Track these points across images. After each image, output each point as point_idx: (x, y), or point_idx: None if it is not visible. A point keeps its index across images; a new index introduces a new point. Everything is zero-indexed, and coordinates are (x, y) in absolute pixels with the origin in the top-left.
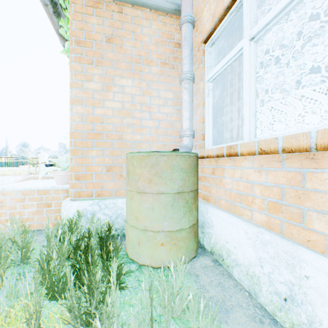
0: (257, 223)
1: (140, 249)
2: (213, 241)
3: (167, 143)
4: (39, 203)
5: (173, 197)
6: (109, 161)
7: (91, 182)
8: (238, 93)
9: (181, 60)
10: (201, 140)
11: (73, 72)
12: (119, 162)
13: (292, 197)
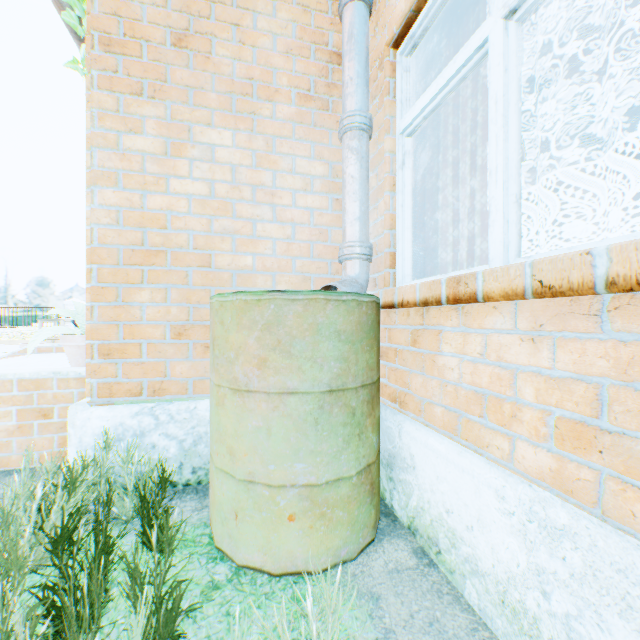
0: (526, 472)
1: (238, 529)
2: (415, 502)
3: (312, 275)
4: (24, 409)
5: (320, 401)
6: (181, 315)
7: (138, 363)
8: (471, 158)
9: (342, 86)
10: (388, 266)
11: (95, 110)
12: (203, 317)
13: (633, 413)
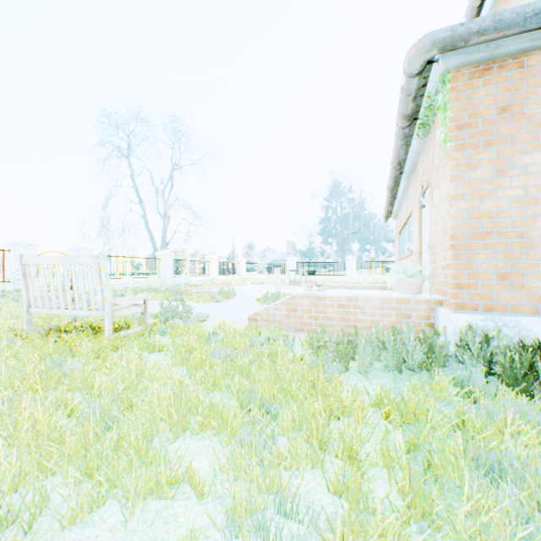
0: None
1: None
2: None
3: None
4: (397, 313)
5: None
6: (503, 267)
7: (476, 293)
8: None
9: None
10: None
11: (451, 163)
12: (518, 268)
13: None
